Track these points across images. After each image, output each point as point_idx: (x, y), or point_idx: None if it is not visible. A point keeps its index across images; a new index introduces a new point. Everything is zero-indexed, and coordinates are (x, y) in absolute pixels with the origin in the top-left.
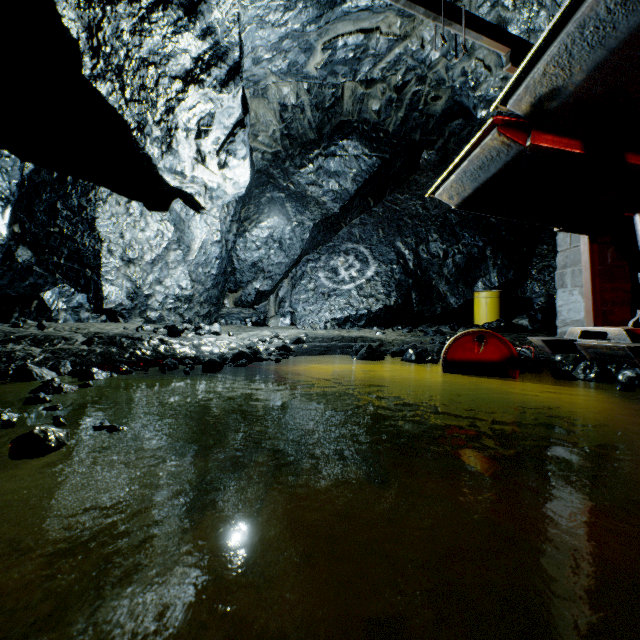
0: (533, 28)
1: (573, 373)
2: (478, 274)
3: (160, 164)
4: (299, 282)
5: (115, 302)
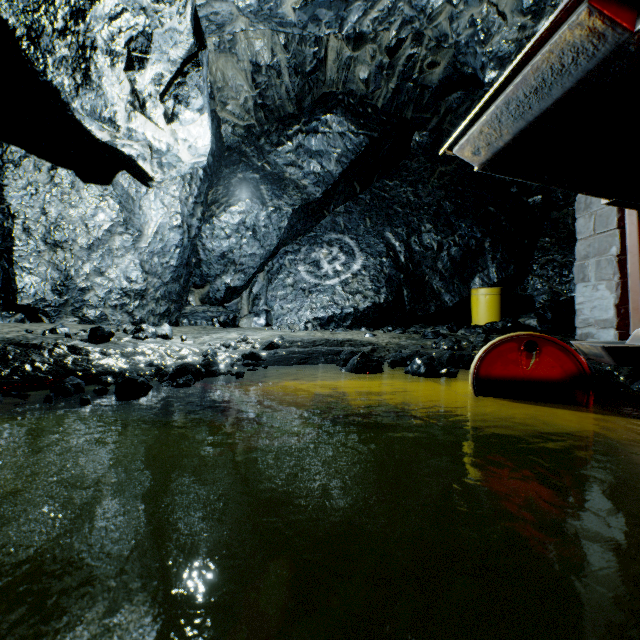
0: None
1: None
2: (475, 269)
3: (75, 103)
4: (276, 276)
5: (35, 296)
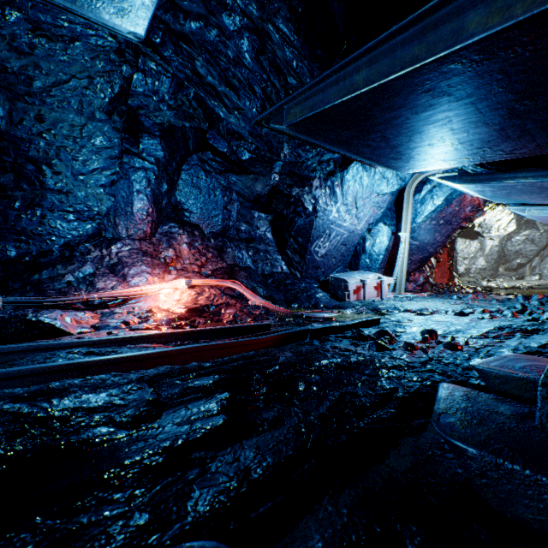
0: None
1: None
2: None
3: (485, 236)
4: (545, 258)
5: (460, 271)
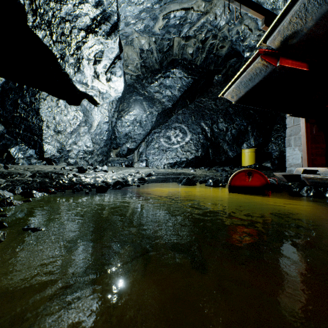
0: (275, 7)
1: (300, 193)
2: (244, 140)
3: (74, 78)
4: (150, 144)
5: (50, 154)
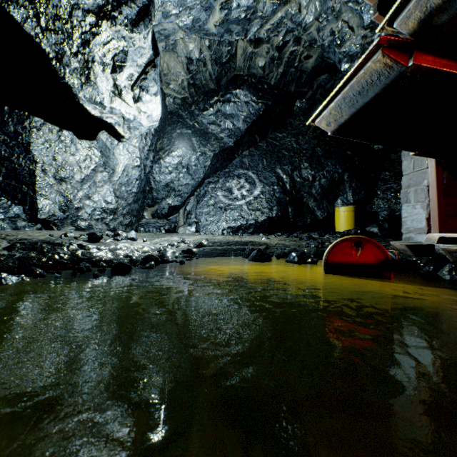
0: None
1: (438, 274)
2: (338, 193)
3: (80, 94)
4: (202, 199)
5: (48, 213)
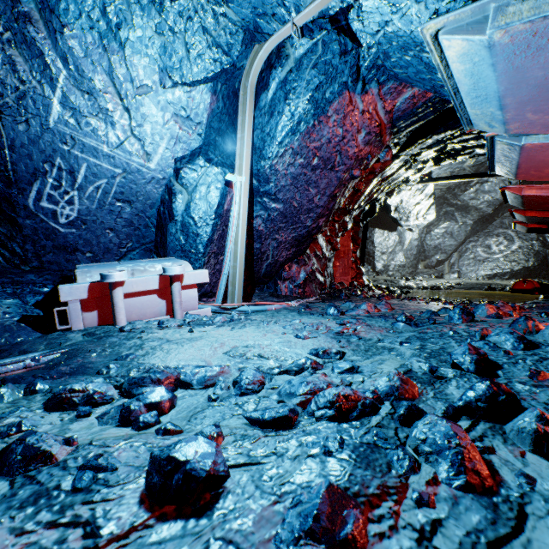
0: None
1: None
2: None
3: (403, 225)
4: (463, 254)
5: (378, 269)
